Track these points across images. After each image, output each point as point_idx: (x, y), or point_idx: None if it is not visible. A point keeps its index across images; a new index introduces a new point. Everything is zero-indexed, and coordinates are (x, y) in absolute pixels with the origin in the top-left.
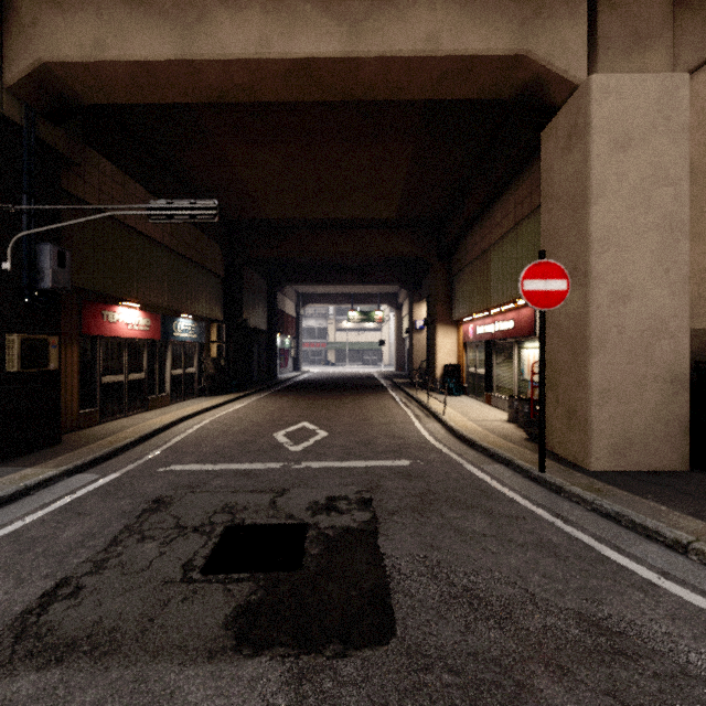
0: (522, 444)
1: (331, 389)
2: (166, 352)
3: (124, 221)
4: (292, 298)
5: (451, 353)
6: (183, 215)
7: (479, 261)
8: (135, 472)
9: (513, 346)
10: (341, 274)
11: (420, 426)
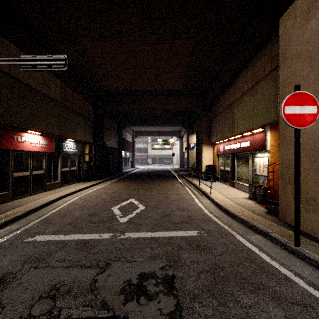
0: (266, 217)
1: (148, 178)
2: (58, 159)
3: (28, 83)
4: (130, 133)
5: (210, 159)
6: (43, 65)
7: (227, 110)
8: (6, 243)
9: (249, 156)
10: (153, 120)
11: (198, 201)
